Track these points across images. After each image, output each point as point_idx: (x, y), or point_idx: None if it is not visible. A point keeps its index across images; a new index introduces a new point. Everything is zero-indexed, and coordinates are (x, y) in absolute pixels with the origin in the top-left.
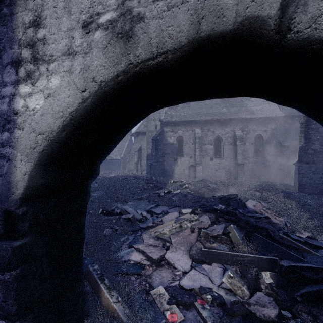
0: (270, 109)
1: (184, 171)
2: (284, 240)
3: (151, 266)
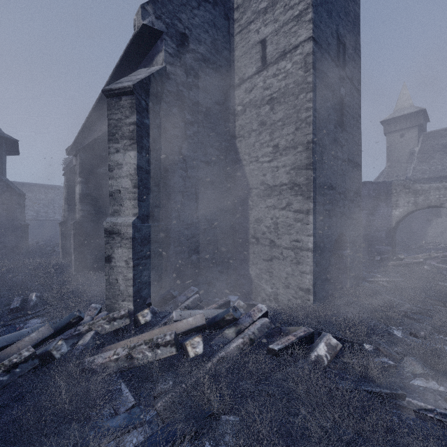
0: None
1: (442, 234)
2: None
3: None
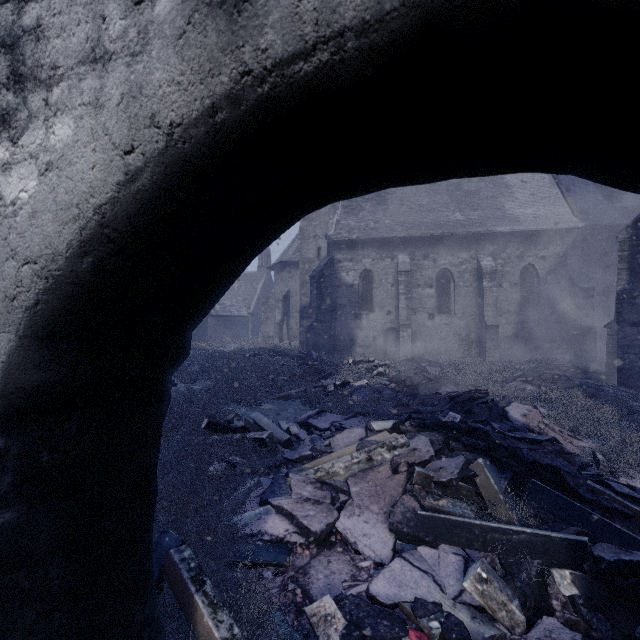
0: (553, 214)
1: (375, 340)
2: (598, 495)
3: (306, 546)
